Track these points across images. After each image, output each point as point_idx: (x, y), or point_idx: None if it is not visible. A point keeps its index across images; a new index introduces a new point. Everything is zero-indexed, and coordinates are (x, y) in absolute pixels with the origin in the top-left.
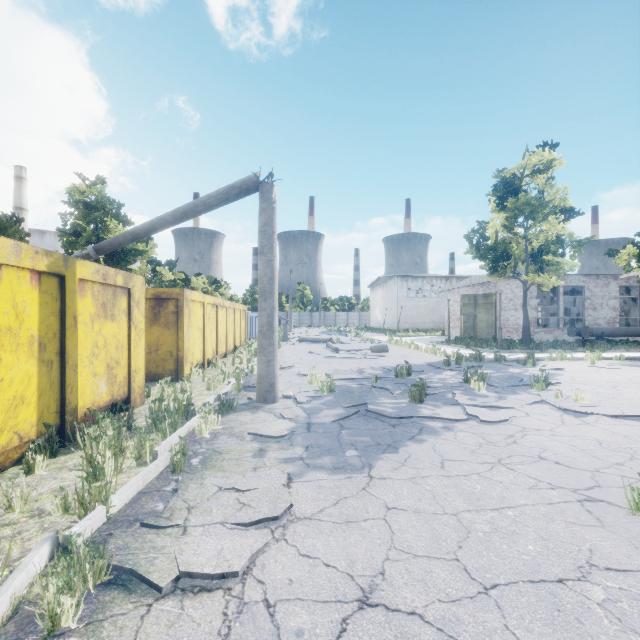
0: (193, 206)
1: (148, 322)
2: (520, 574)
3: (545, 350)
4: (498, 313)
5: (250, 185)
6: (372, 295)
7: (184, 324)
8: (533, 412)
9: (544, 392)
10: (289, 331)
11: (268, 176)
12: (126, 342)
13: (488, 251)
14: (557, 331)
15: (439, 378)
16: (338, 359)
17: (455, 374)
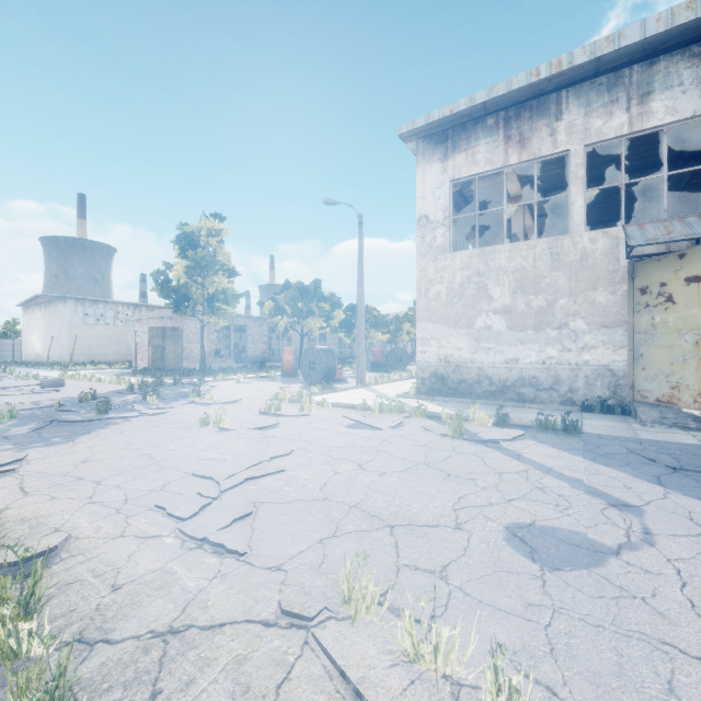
0: None
1: None
2: (150, 445)
3: (216, 375)
4: (185, 345)
5: None
6: (26, 317)
7: None
8: (184, 407)
9: (196, 398)
10: None
11: None
12: None
13: (172, 292)
14: (230, 360)
15: (123, 399)
16: None
17: (137, 396)
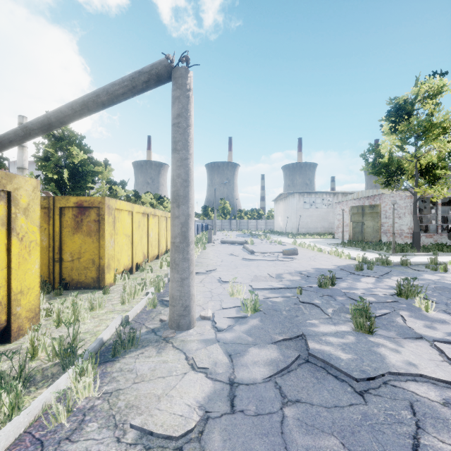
0: (94, 95)
1: (71, 230)
2: None
3: (437, 253)
4: (383, 220)
5: (161, 70)
6: (275, 207)
7: (106, 232)
8: None
9: None
10: (214, 234)
11: (182, 57)
12: (3, 258)
13: (383, 167)
14: (436, 235)
15: (364, 288)
16: (255, 261)
17: (375, 282)
